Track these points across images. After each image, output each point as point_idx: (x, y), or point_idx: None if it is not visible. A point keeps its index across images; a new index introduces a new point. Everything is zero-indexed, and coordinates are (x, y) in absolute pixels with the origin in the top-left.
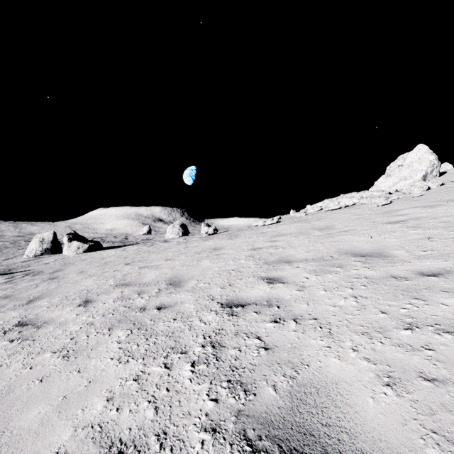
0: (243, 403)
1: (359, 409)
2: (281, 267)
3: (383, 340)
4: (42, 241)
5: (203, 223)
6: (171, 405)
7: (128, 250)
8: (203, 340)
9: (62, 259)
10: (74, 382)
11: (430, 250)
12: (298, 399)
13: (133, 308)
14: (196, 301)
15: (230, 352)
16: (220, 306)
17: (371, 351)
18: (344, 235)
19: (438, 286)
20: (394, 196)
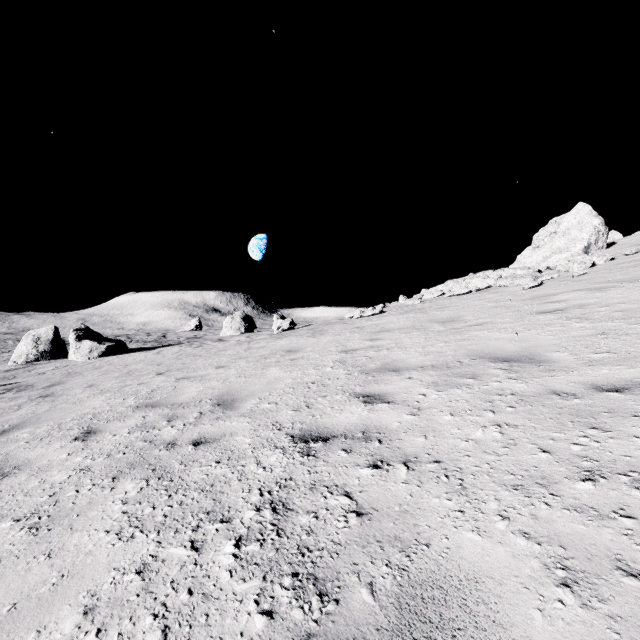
0: (317, 620)
1: (518, 634)
2: (386, 377)
3: (549, 499)
4: (37, 340)
5: (276, 315)
6: (192, 623)
7: (164, 353)
8: (258, 497)
9: (65, 367)
10: (37, 577)
11: (605, 351)
12: (411, 612)
13: (157, 444)
14: (254, 432)
15: (301, 521)
16: (291, 439)
17: (531, 519)
18: (477, 330)
19: (625, 408)
20: (546, 276)
